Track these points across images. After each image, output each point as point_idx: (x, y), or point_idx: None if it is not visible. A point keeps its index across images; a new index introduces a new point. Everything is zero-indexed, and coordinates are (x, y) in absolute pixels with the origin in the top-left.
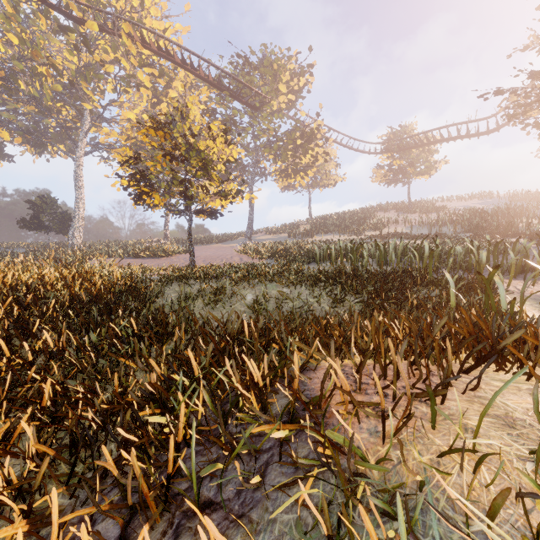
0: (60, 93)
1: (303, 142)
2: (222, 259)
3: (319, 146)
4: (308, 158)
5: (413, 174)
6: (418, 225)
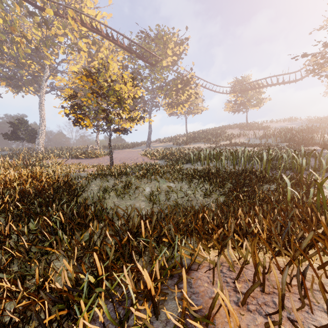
0: (30, 54)
1: (182, 86)
2: (131, 159)
3: (192, 88)
4: (185, 96)
5: (249, 106)
6: (253, 138)
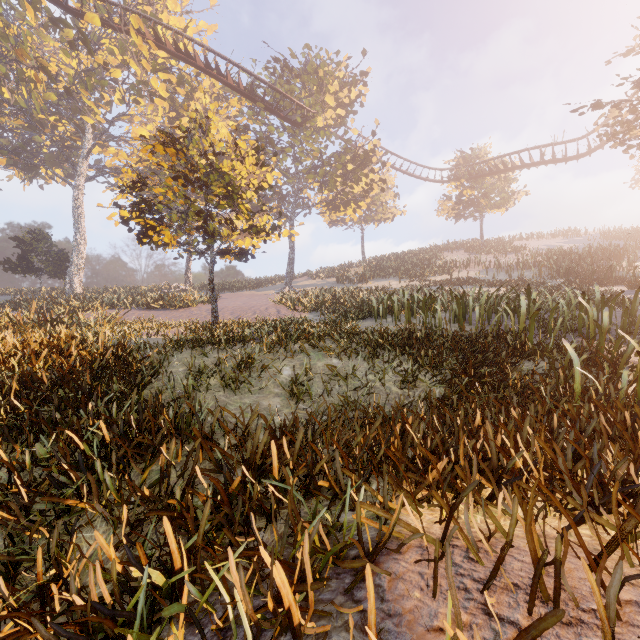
0: (55, 104)
1: (355, 166)
2: (254, 311)
3: (374, 172)
4: (361, 186)
5: (486, 206)
6: (495, 269)
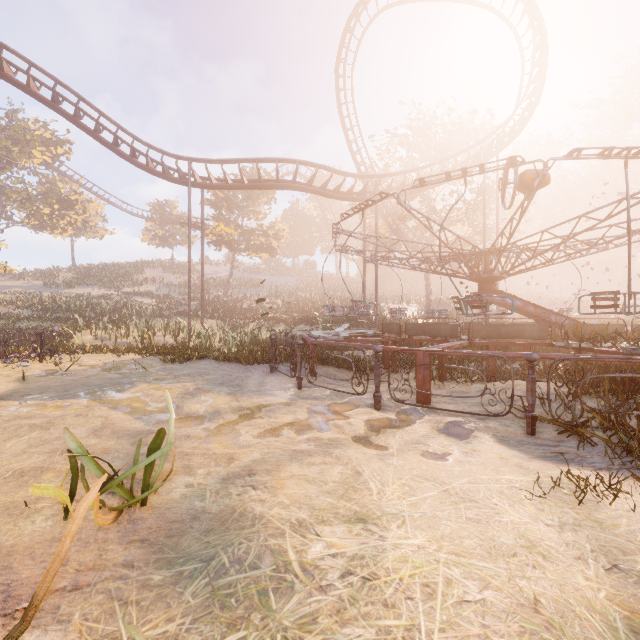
0: None
1: (61, 207)
2: None
3: (78, 213)
4: (67, 220)
5: (174, 243)
6: (168, 286)
